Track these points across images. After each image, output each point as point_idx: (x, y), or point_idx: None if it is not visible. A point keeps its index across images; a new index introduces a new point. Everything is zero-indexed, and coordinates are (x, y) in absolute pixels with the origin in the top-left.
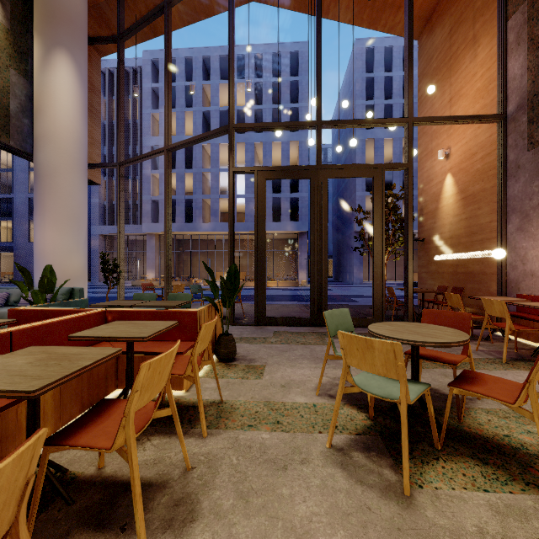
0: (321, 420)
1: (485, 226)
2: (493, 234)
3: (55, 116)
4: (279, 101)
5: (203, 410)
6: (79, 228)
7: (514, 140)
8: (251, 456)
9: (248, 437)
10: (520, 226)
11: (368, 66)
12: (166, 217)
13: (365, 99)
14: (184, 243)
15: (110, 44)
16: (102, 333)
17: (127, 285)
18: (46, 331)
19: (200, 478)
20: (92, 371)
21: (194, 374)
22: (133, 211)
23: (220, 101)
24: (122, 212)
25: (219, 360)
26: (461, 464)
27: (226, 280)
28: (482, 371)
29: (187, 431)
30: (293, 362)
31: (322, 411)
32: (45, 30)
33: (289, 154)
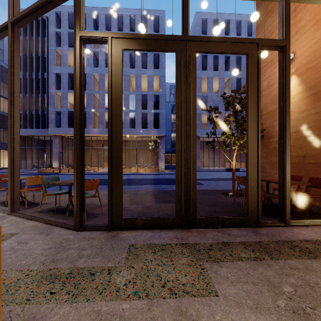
0: None
1: None
2: None
3: None
4: None
5: None
6: None
7: None
8: None
9: None
10: None
11: (203, 31)
12: (10, 100)
13: None
14: None
15: None
16: None
17: (36, 171)
18: None
19: None
20: None
21: None
22: (42, 119)
23: (106, 46)
24: None
25: None
26: None
27: None
28: None
29: None
30: None
31: None
32: None
33: (153, 84)
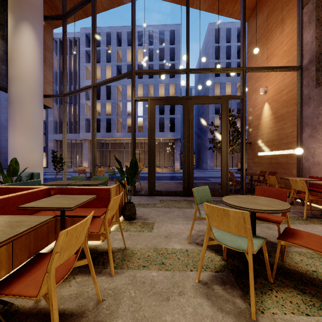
0: (191, 261)
1: (289, 135)
2: (294, 139)
3: (22, 64)
4: (163, 59)
5: (112, 257)
6: (37, 135)
7: (307, 81)
8: (144, 289)
9: (143, 275)
10: (311, 134)
11: (216, 40)
12: (92, 128)
13: (215, 59)
14: (105, 145)
15: (58, 21)
16: (42, 205)
17: (70, 170)
18: (5, 202)
19: (107, 309)
20: (37, 230)
21: (106, 232)
22: (74, 125)
23: (127, 59)
24: (65, 125)
25: (125, 219)
26: (287, 293)
27: (129, 168)
28: (291, 225)
29: (101, 271)
30: (172, 220)
31: (192, 254)
32: (16, 10)
33: (169, 91)
